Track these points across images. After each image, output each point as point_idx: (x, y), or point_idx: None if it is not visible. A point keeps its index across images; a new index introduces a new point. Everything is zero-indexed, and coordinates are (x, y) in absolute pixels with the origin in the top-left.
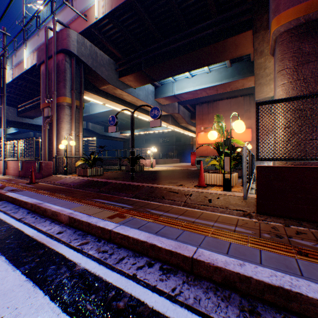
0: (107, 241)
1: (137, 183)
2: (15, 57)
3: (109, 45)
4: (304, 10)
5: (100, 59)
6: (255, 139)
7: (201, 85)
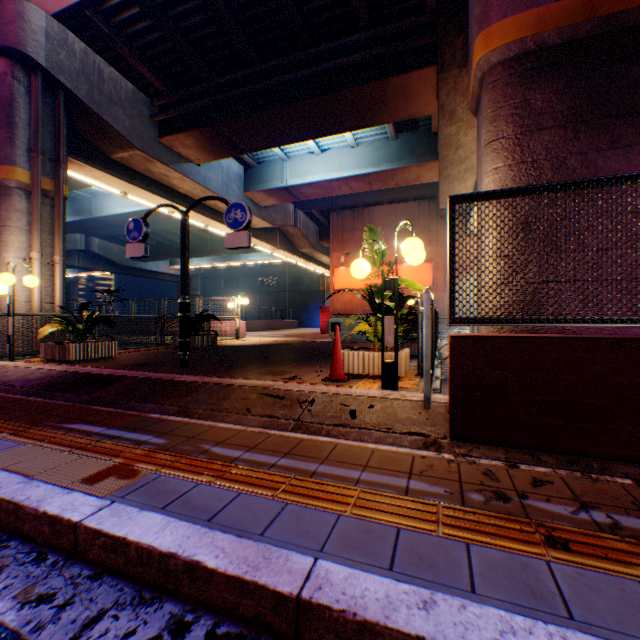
0: (65, 556)
1: (193, 376)
2: None
3: (134, 58)
4: (535, 24)
5: (110, 88)
6: (449, 276)
7: (341, 171)
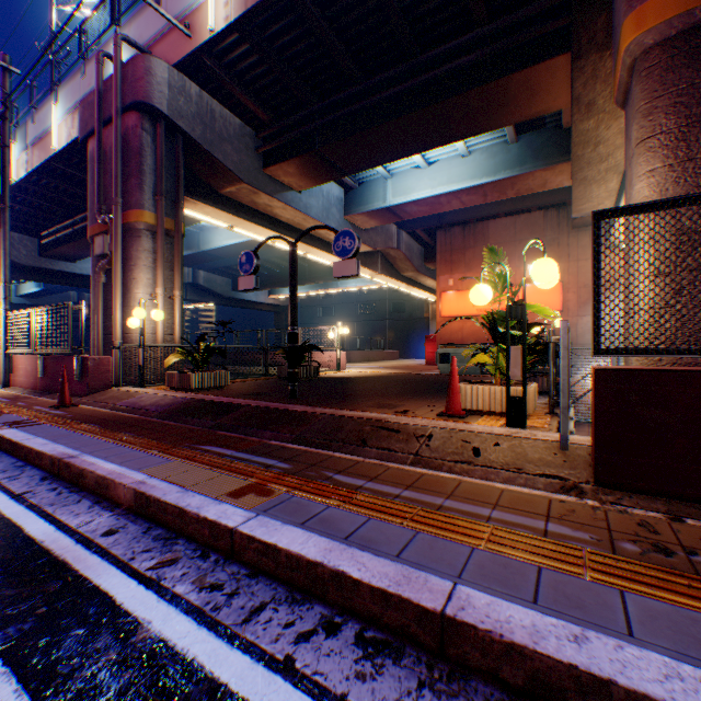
0: (223, 556)
1: (304, 406)
2: (33, 123)
3: (241, 94)
4: None
5: (220, 126)
6: (592, 302)
7: (450, 185)
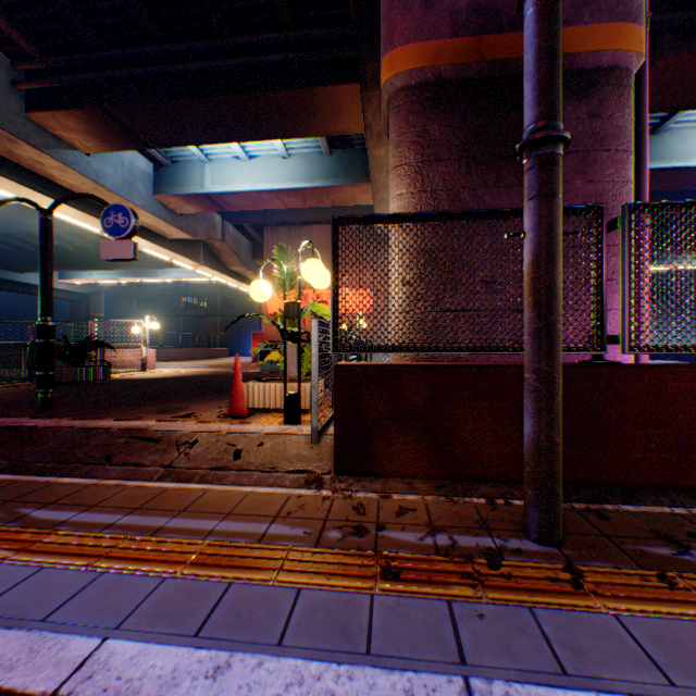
0: None
1: (48, 419)
2: None
3: None
4: (434, 56)
5: None
6: (332, 302)
7: (272, 183)
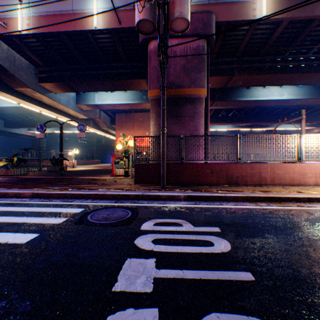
0: (63, 198)
1: (69, 177)
2: None
3: (31, 54)
4: (159, 93)
5: (18, 63)
6: (134, 151)
7: (119, 101)
